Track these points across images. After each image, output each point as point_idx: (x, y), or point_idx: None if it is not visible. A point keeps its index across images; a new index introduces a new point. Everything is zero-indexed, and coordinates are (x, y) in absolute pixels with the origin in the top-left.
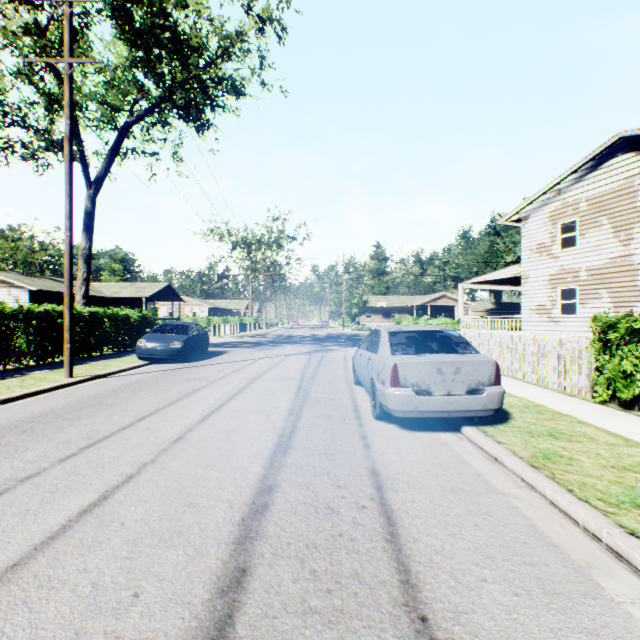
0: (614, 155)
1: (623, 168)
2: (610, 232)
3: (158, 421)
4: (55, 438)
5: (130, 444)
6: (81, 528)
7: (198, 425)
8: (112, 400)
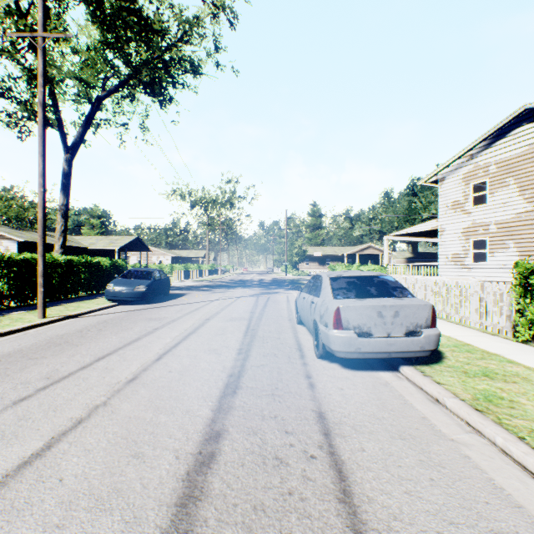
0: (520, 124)
1: (528, 135)
2: (516, 191)
3: (116, 360)
4: (15, 378)
5: (86, 385)
6: (15, 485)
7: (153, 364)
8: (77, 339)
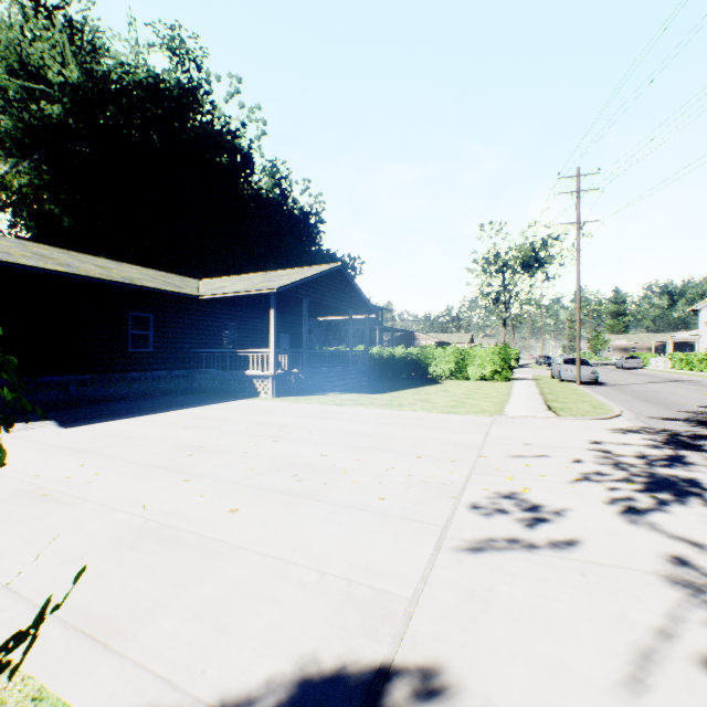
0: None
1: None
2: None
3: None
4: None
5: None
6: None
7: None
8: None
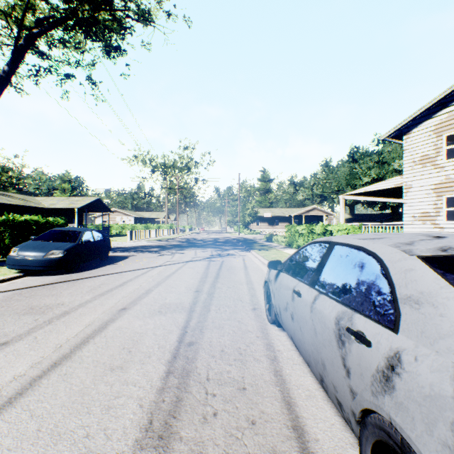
0: None
1: None
2: None
3: None
4: None
5: None
6: None
7: None
8: None
